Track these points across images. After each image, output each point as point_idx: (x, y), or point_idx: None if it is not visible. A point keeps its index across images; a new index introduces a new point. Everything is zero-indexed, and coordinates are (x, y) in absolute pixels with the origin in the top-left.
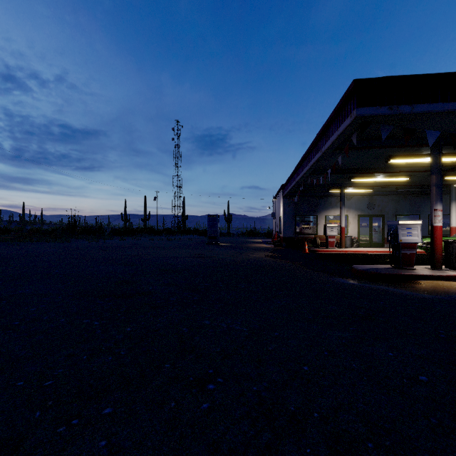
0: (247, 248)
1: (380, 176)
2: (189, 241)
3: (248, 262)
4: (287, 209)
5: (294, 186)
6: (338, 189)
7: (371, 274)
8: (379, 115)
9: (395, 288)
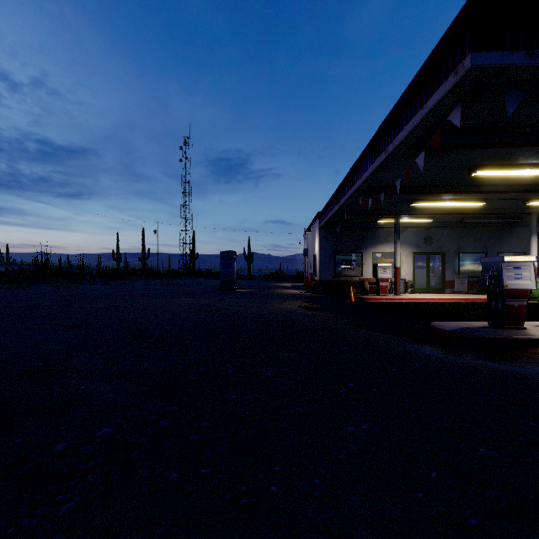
0: (273, 295)
1: (450, 199)
2: (197, 287)
3: (275, 318)
4: (324, 245)
5: (336, 212)
6: (390, 219)
7: (467, 339)
8: (509, 67)
9: (525, 368)
